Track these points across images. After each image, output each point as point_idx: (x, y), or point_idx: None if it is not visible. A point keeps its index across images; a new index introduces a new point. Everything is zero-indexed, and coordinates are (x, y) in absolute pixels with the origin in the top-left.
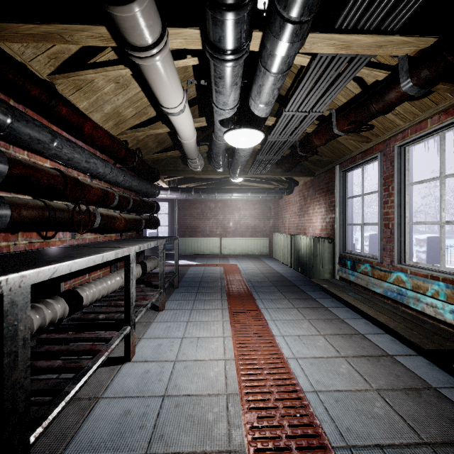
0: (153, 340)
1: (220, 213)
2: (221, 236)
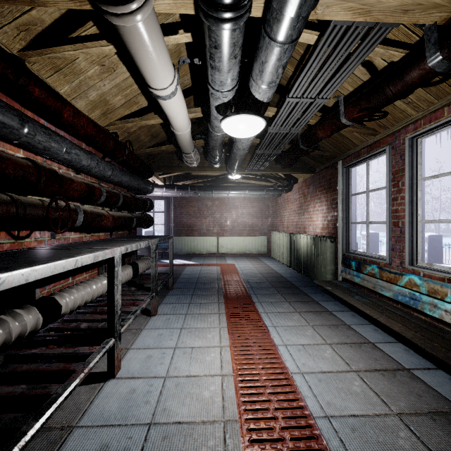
0: (142, 350)
1: (218, 212)
2: (218, 235)
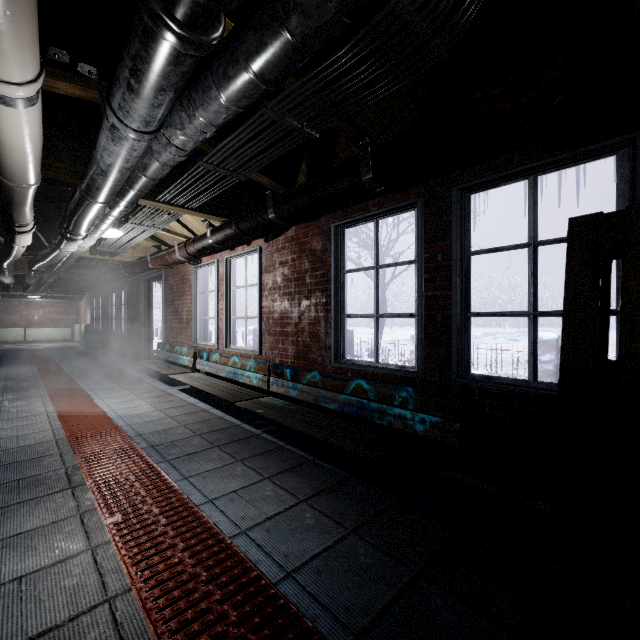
0: None
1: (25, 310)
2: (26, 327)
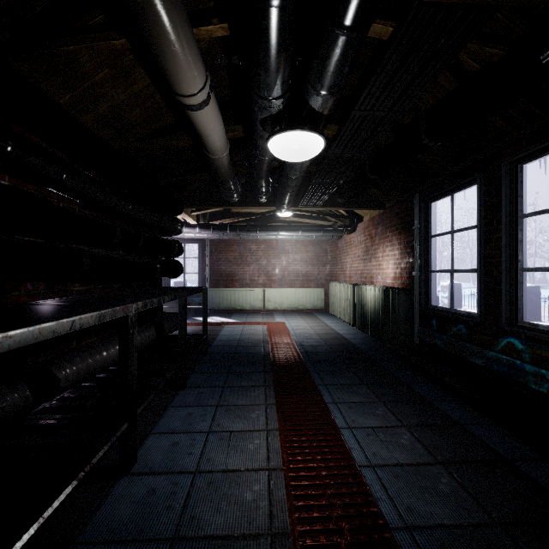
0: (166, 436)
1: (264, 257)
2: (265, 286)
